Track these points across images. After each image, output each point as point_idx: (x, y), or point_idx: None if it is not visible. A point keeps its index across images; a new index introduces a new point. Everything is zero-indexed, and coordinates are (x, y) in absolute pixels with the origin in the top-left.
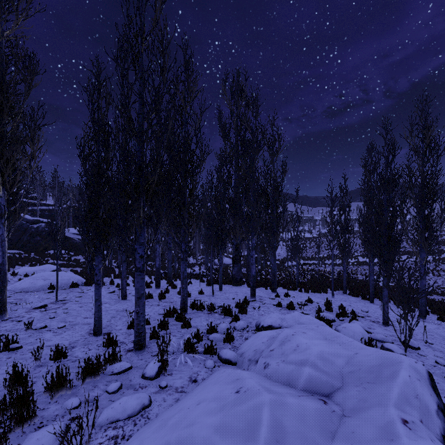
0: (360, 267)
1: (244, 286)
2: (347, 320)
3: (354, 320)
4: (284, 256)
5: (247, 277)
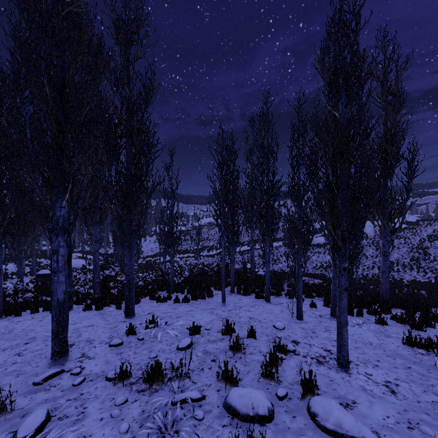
0: (237, 256)
1: (77, 310)
2: (288, 386)
3: (318, 396)
4: (158, 251)
5: (94, 288)
